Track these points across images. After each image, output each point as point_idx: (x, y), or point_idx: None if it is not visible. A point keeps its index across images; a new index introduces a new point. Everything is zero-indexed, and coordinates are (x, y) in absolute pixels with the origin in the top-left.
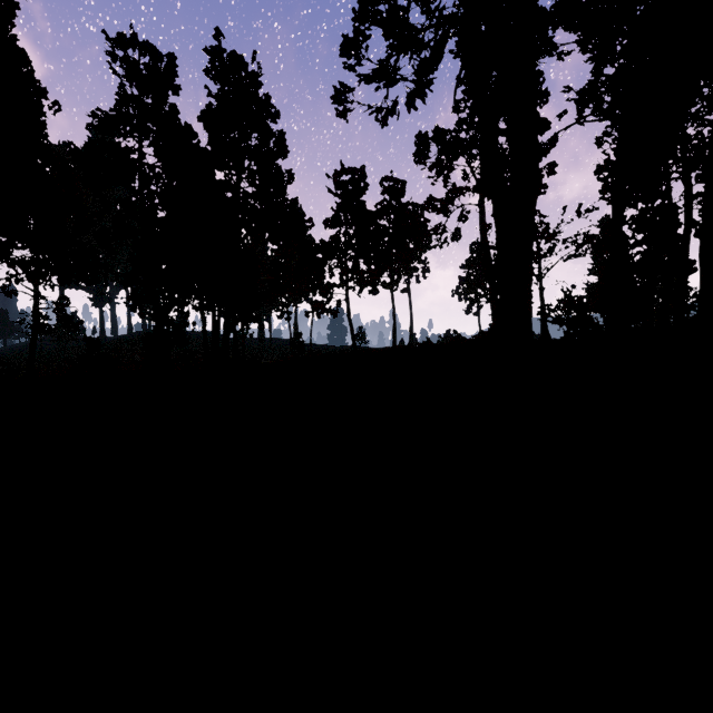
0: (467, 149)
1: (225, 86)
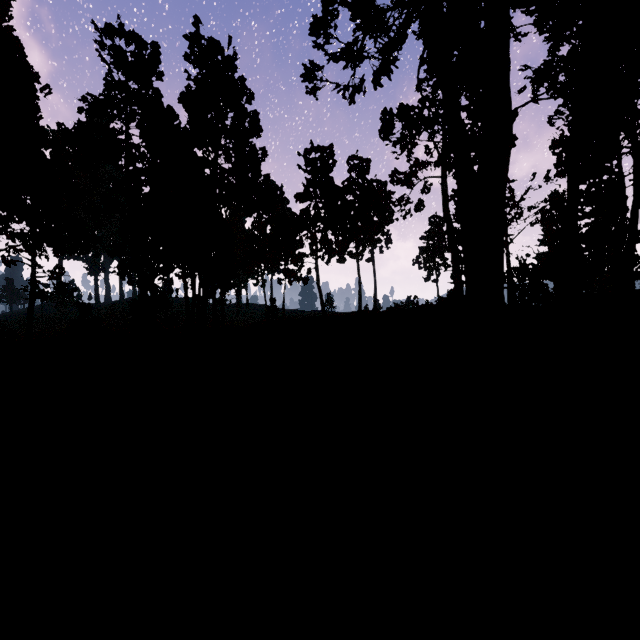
0: (430, 125)
1: (203, 69)
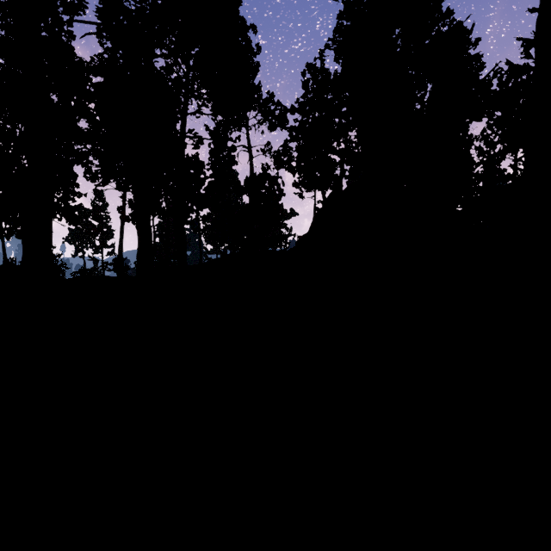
0: None
1: None
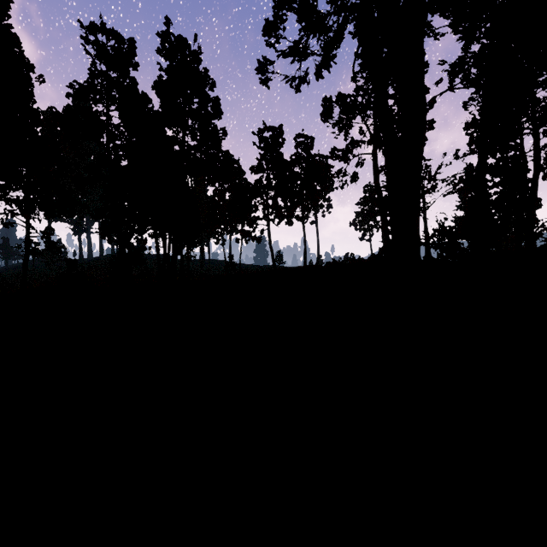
0: (363, 110)
1: (173, 62)
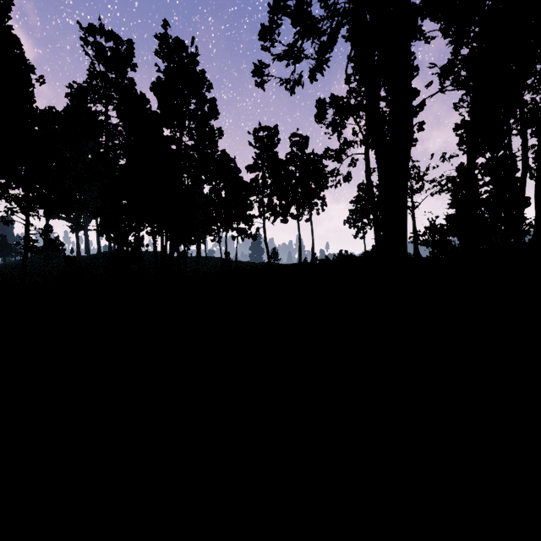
0: (356, 112)
1: (171, 64)
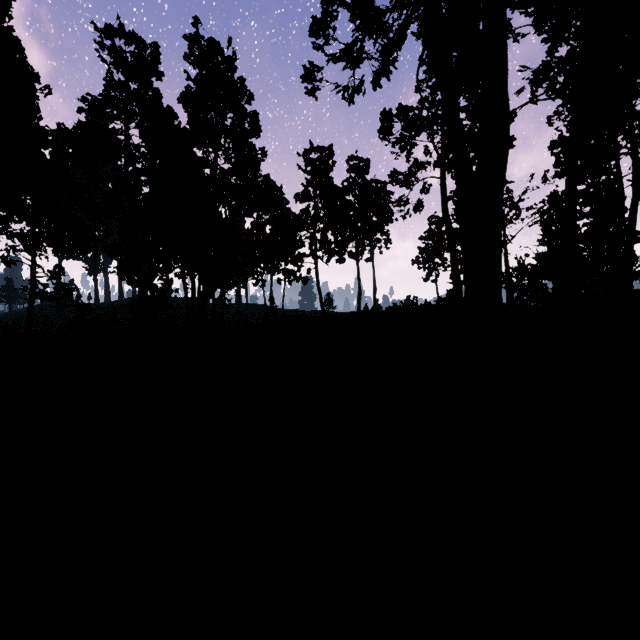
0: (429, 126)
1: (203, 70)
